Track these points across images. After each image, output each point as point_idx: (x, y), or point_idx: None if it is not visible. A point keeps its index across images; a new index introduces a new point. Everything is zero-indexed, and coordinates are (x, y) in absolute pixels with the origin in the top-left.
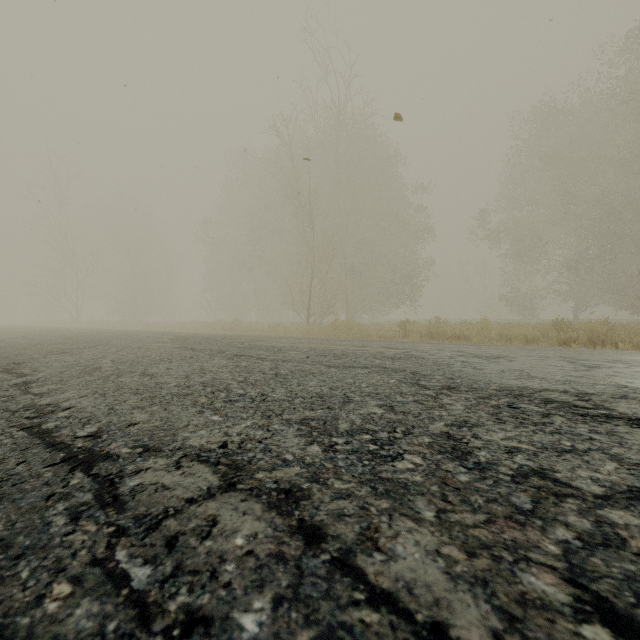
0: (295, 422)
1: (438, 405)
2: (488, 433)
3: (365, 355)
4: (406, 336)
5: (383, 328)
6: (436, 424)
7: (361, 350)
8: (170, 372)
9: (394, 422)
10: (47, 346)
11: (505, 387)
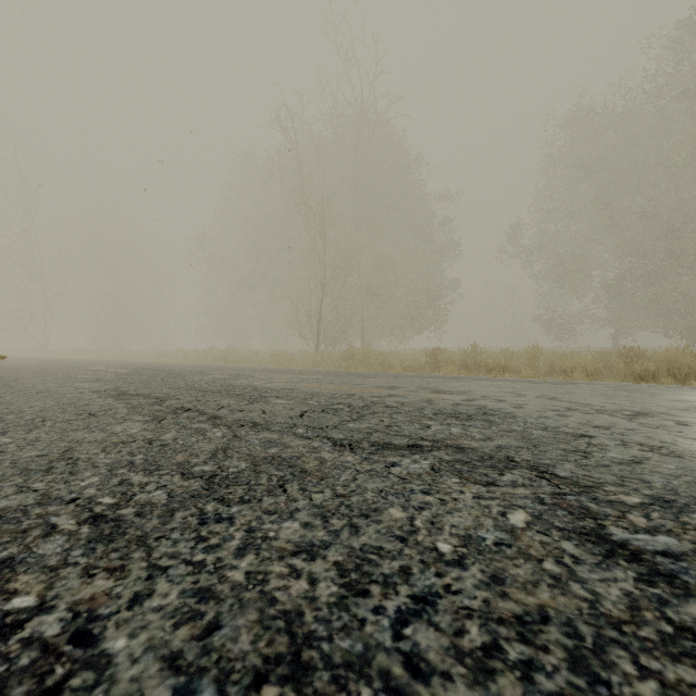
0: None
1: None
2: None
3: (404, 408)
4: (436, 367)
5: (407, 358)
6: None
7: (393, 396)
8: None
9: None
10: None
11: None
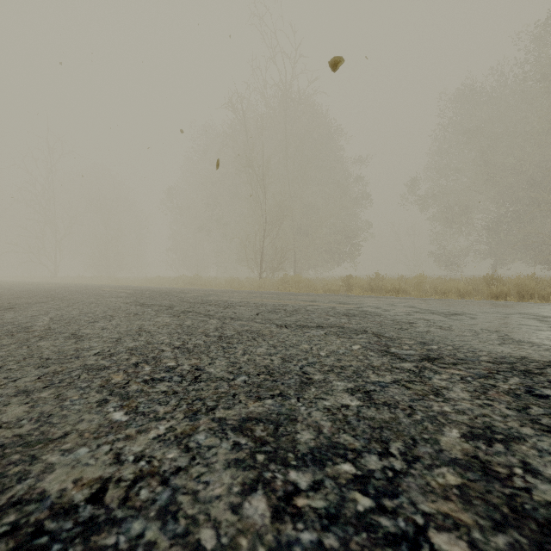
0: (231, 427)
1: (430, 390)
2: (545, 459)
3: (317, 311)
4: (349, 290)
5: (328, 283)
6: (447, 434)
7: (312, 305)
8: (102, 333)
9: (381, 428)
10: (2, 301)
11: (499, 357)
